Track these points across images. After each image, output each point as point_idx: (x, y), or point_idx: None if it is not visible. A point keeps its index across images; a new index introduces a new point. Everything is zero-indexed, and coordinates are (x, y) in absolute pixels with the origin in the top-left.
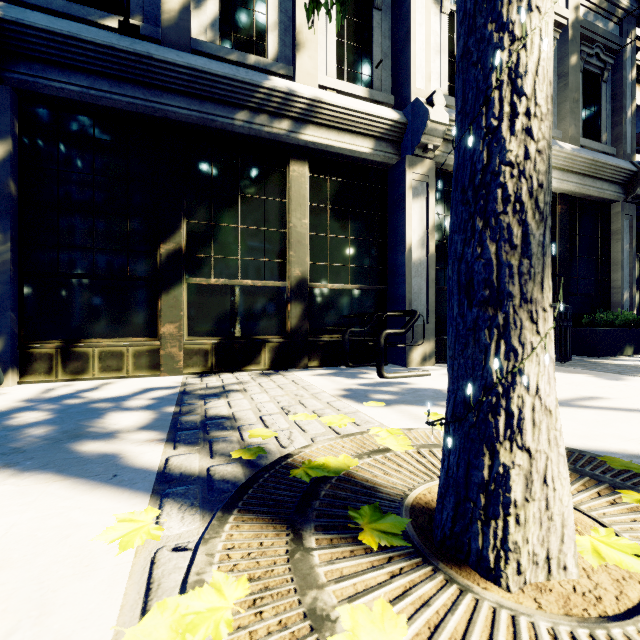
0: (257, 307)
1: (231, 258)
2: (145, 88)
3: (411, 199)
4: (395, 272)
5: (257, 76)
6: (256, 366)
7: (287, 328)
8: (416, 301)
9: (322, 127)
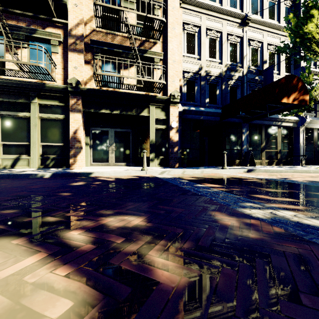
0: (273, 154)
1: (270, 146)
2: (262, 121)
3: (300, 134)
4: (296, 148)
5: (277, 116)
6: (273, 165)
7: (277, 158)
8: (301, 153)
9: (285, 122)
